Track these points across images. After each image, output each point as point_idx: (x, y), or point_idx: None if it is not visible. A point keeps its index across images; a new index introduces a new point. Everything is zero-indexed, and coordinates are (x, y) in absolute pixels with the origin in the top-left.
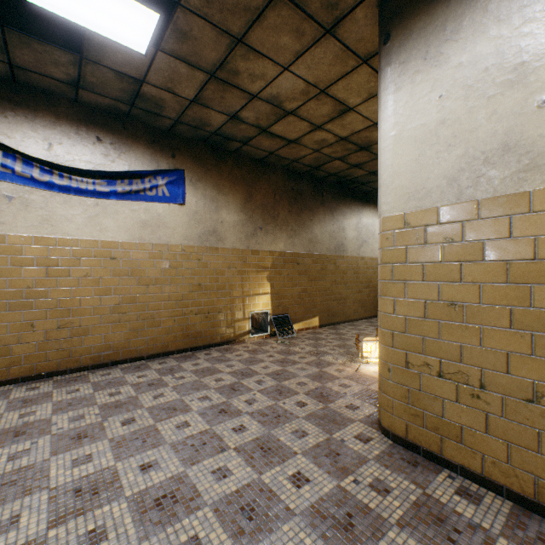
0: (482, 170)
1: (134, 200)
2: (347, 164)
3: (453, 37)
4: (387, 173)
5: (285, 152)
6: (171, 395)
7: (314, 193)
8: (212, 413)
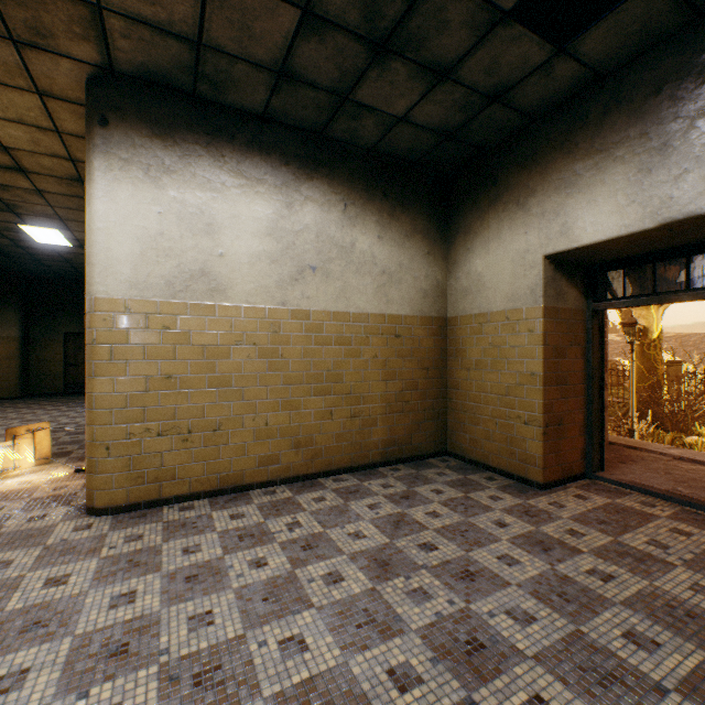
0: (191, 282)
1: None
2: None
3: (171, 174)
4: (105, 255)
5: None
6: None
7: None
8: None
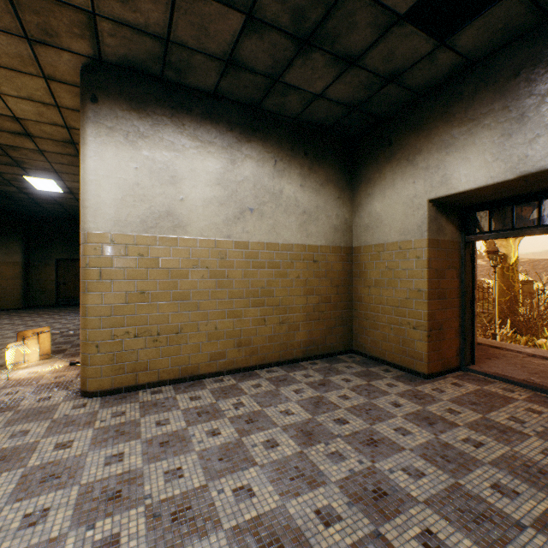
0: (159, 220)
1: None
2: None
3: (144, 139)
4: (96, 200)
5: None
6: None
7: None
8: None
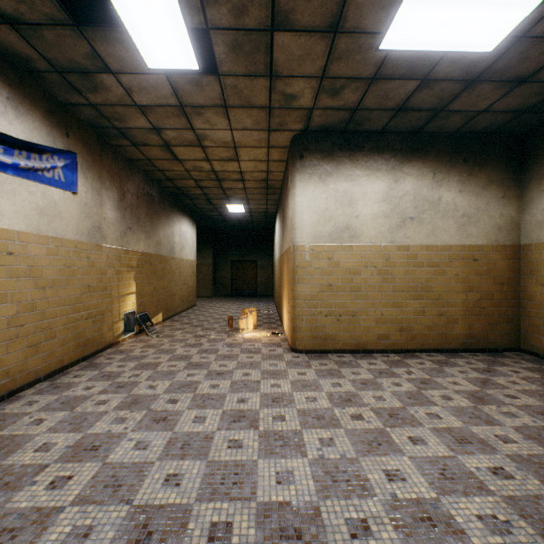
0: (340, 233)
1: (32, 179)
2: (196, 185)
3: (331, 176)
4: (302, 223)
5: (163, 163)
6: (161, 383)
7: (160, 200)
8: (216, 377)
